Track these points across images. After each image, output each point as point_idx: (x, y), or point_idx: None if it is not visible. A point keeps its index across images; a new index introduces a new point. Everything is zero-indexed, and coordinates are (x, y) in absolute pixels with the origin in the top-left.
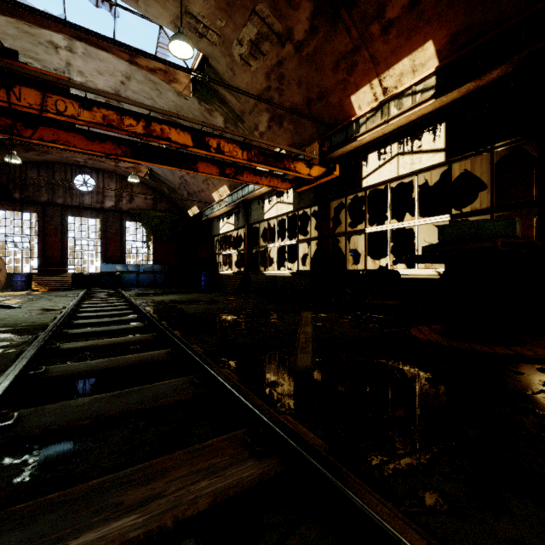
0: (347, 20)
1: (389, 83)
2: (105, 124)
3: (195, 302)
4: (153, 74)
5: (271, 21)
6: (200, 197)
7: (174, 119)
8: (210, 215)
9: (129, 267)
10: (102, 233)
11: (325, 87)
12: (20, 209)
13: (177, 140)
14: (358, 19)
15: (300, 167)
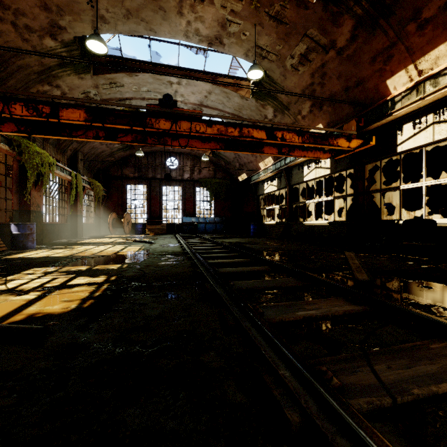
0: (385, 26)
1: (424, 66)
2: (218, 134)
3: (255, 243)
4: (226, 88)
5: (318, 38)
6: (249, 166)
7: (236, 114)
8: (257, 180)
9: (200, 219)
10: (182, 196)
11: (362, 76)
12: (138, 183)
13: (257, 136)
14: (395, 23)
15: (341, 142)
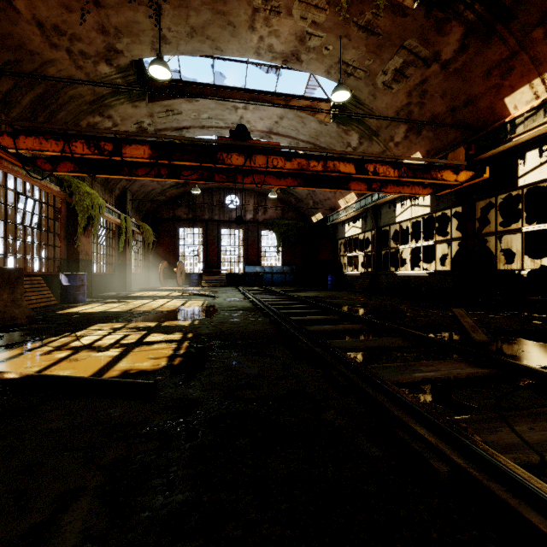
0: (503, 33)
1: None
2: (299, 169)
3: (336, 298)
4: (302, 111)
5: (418, 50)
6: (325, 204)
7: (312, 142)
8: (336, 221)
9: (265, 269)
10: (244, 241)
11: (473, 94)
12: (192, 226)
13: (344, 170)
14: (517, 29)
15: (446, 175)
